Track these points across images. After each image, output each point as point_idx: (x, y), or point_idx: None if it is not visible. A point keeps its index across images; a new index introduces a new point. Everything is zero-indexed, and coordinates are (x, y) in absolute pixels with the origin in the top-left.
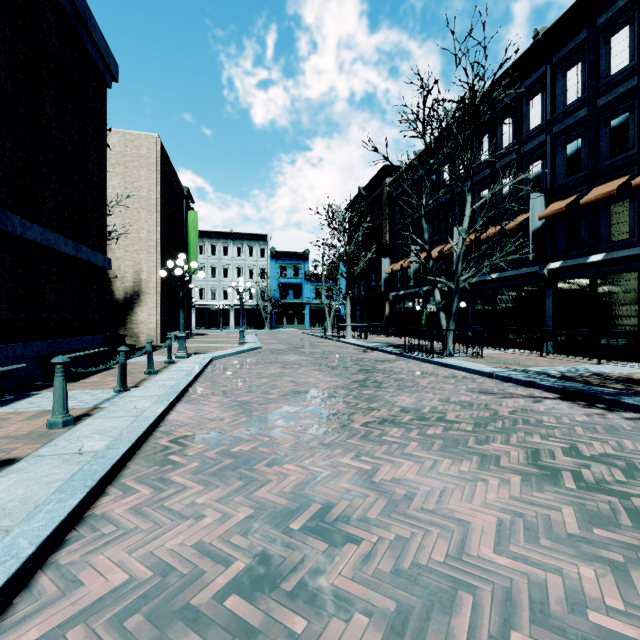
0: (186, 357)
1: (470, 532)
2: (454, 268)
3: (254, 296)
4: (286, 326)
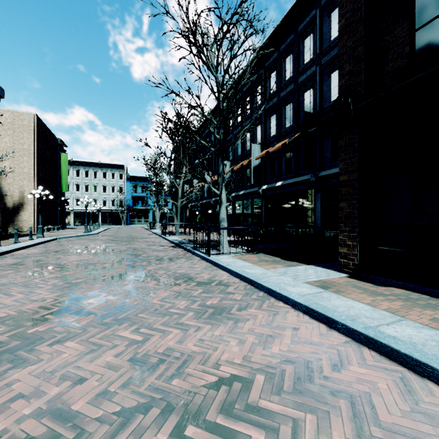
0: (42, 237)
1: (67, 261)
2: (205, 193)
3: (115, 204)
4: (137, 223)
